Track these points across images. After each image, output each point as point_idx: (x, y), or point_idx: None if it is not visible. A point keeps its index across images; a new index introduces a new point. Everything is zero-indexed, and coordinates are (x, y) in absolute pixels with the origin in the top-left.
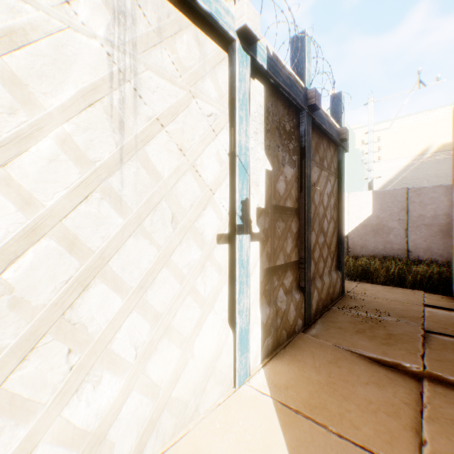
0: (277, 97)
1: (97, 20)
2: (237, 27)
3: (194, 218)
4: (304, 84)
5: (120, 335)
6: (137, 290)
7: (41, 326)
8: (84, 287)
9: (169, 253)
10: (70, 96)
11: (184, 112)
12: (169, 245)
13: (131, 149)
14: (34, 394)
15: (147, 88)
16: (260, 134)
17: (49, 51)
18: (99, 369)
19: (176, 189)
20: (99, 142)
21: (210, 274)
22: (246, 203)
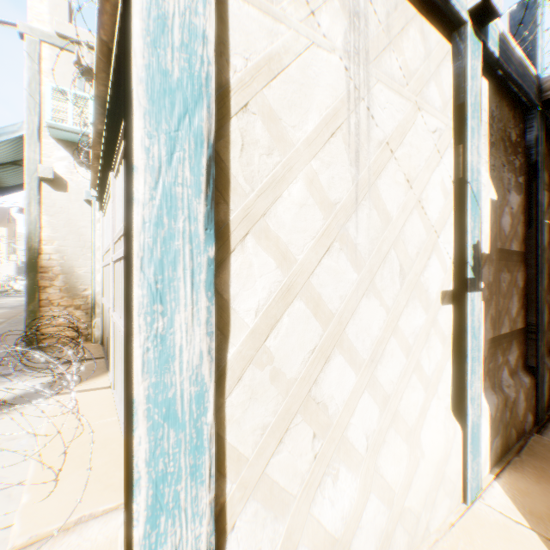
0: (500, 95)
1: (335, 29)
2: (470, 4)
3: (419, 271)
4: (534, 70)
5: (354, 419)
6: (368, 364)
7: (292, 404)
8: (325, 359)
9: (396, 317)
10: (313, 126)
11: (410, 131)
12: (397, 307)
13: (364, 185)
14: (286, 483)
15: (378, 105)
16: (483, 150)
17: (296, 75)
18: (336, 460)
19: (403, 233)
20: (338, 180)
21: (433, 346)
22: (476, 248)
